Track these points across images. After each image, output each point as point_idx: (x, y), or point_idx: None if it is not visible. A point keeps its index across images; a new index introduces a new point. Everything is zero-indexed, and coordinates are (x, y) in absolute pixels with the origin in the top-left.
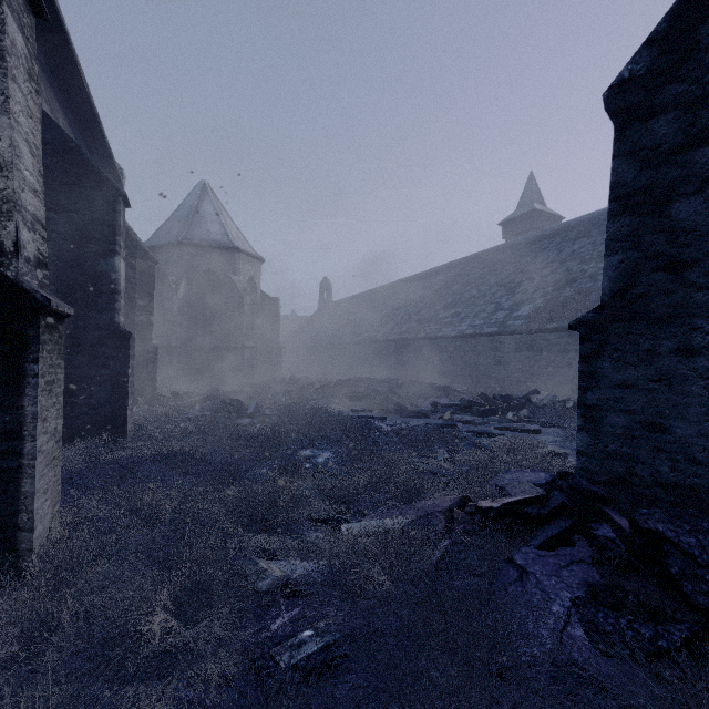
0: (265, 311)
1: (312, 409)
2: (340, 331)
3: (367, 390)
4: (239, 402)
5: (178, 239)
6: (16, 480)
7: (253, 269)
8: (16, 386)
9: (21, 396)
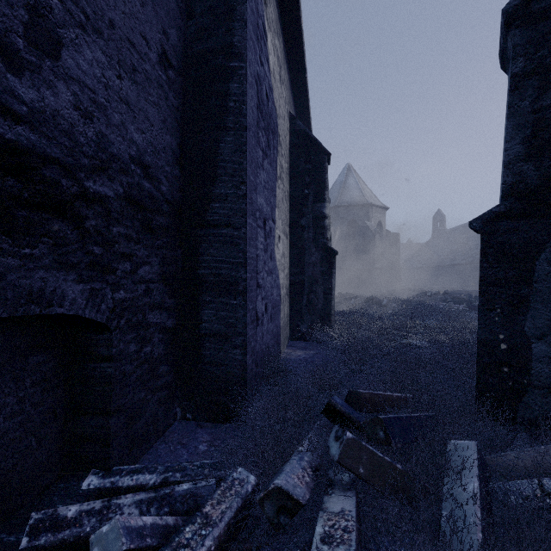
0: (388, 243)
1: (424, 305)
2: (452, 254)
3: (469, 297)
4: (377, 299)
5: (335, 204)
6: (330, 301)
7: (380, 216)
8: (330, 276)
9: (332, 278)
